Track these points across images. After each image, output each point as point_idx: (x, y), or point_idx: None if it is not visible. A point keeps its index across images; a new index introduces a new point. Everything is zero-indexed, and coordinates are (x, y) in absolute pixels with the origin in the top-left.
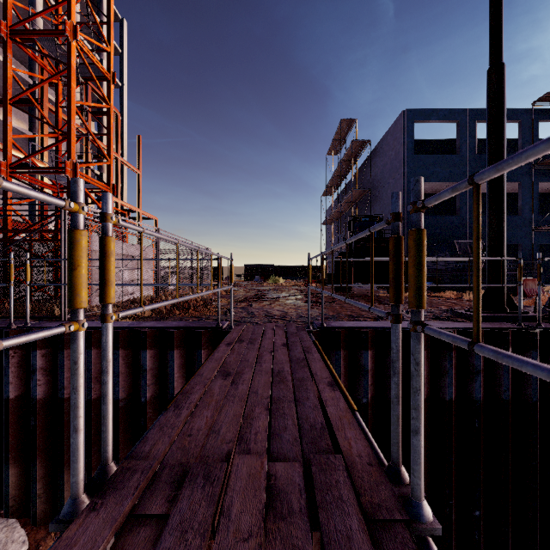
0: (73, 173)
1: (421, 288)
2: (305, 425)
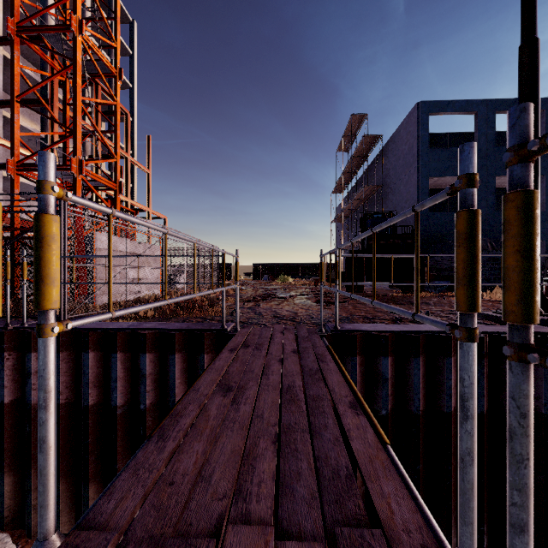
0: (79, 170)
1: (532, 289)
2: (325, 471)
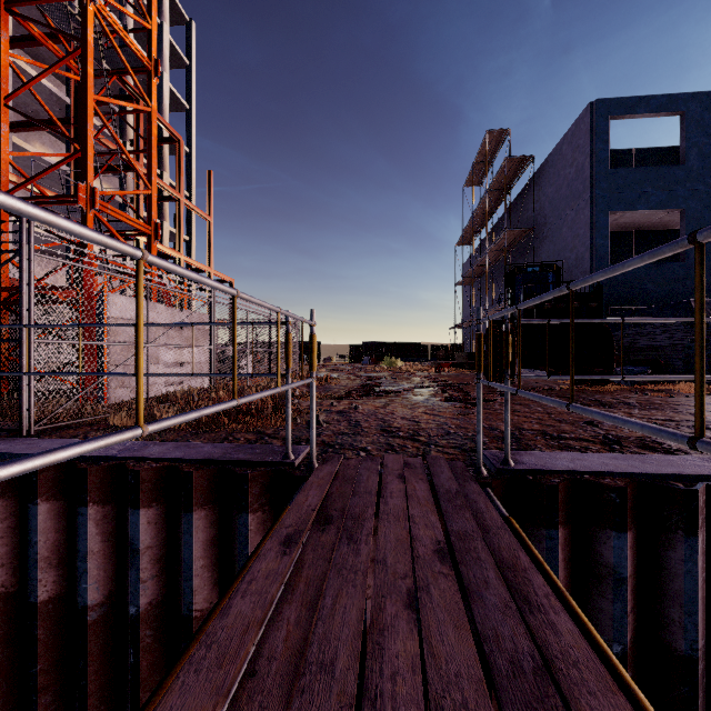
0: (90, 202)
1: None
2: None
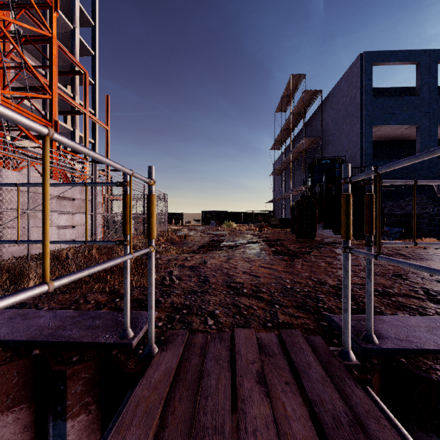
0: None
1: None
2: None
